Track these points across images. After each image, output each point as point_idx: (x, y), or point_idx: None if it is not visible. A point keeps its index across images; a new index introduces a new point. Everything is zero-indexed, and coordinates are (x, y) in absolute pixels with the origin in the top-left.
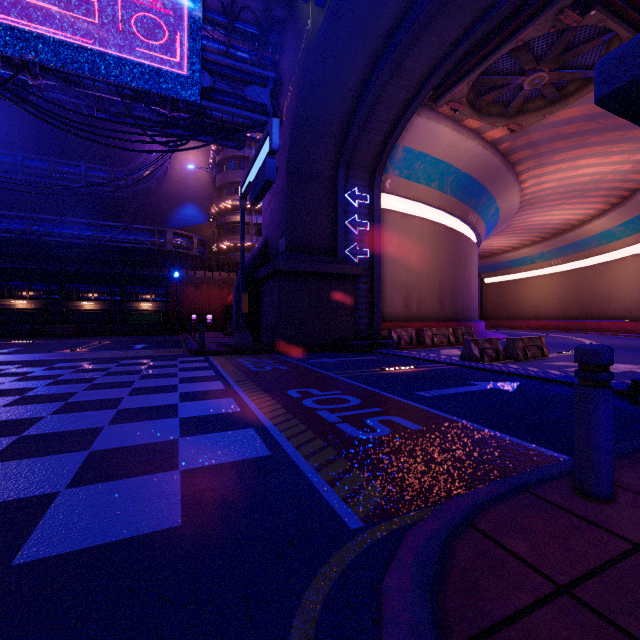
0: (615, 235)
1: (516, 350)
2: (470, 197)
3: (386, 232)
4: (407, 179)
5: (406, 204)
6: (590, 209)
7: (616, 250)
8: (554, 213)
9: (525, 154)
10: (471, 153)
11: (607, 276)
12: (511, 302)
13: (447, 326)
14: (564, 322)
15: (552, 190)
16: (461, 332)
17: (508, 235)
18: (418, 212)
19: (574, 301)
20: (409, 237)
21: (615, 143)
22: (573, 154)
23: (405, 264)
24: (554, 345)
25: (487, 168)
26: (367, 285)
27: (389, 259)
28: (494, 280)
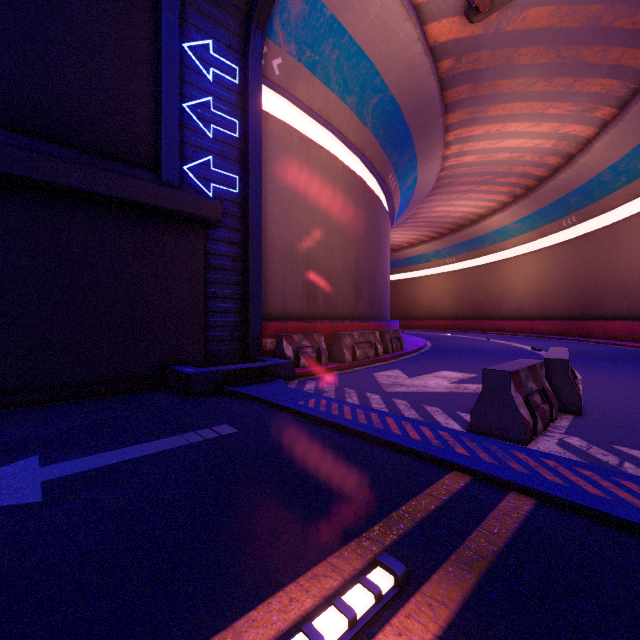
0: (510, 232)
1: (574, 389)
2: (393, 146)
3: (274, 159)
4: (310, 71)
5: (308, 125)
6: (493, 201)
7: (510, 248)
8: (459, 203)
9: (463, 93)
10: (407, 55)
11: (500, 275)
12: (407, 301)
13: (367, 328)
14: (459, 322)
15: (469, 168)
16: (389, 337)
17: (409, 228)
18: (326, 146)
19: (468, 300)
20: (313, 179)
21: (556, 100)
22: (509, 110)
23: (306, 223)
24: (504, 353)
25: (420, 98)
26: (234, 247)
27: (279, 209)
28: (391, 278)
